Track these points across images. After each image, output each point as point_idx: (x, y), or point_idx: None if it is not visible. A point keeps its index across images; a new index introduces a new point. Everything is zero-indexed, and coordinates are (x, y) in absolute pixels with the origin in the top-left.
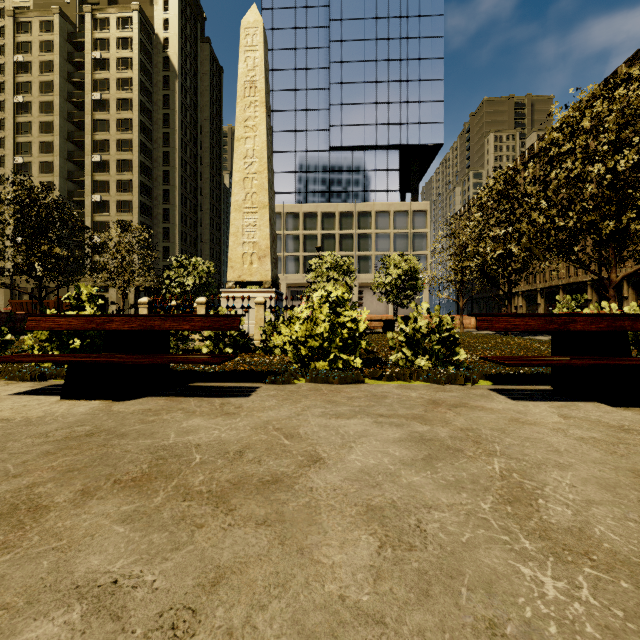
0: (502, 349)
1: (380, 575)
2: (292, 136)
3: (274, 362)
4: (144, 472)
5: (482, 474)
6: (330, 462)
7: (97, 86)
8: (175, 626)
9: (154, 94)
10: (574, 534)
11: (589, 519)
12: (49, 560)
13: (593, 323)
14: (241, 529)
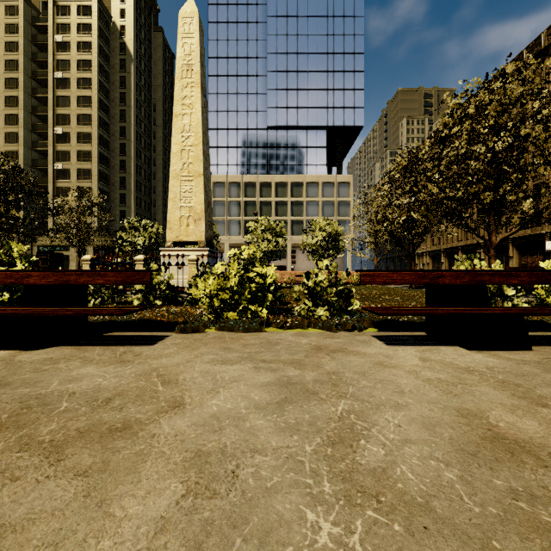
0: (399, 300)
1: (164, 527)
2: (234, 116)
3: (194, 313)
4: None
5: (323, 416)
6: (189, 407)
7: (59, 66)
8: None
9: (112, 75)
10: (376, 475)
11: (397, 459)
12: None
13: (458, 278)
14: (55, 481)
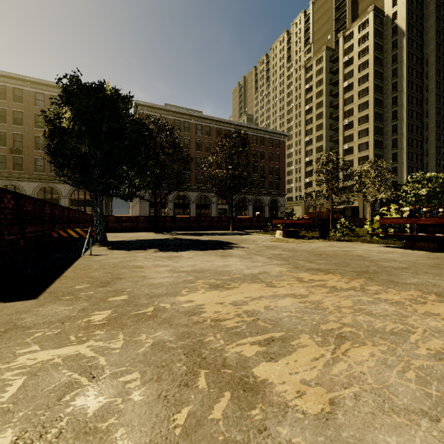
0: None
1: None
2: None
3: None
4: None
5: None
6: None
7: (345, 78)
8: None
9: (384, 60)
10: None
11: None
12: None
13: None
14: None
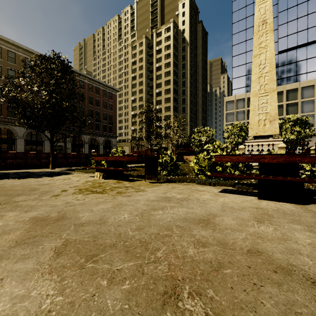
0: None
1: None
2: (251, 53)
3: None
4: None
5: None
6: None
7: (157, 61)
8: None
9: (178, 56)
10: None
11: None
12: None
13: None
14: None
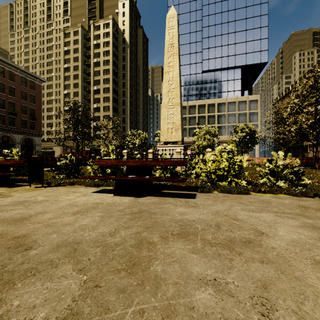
0: None
1: None
2: (183, 68)
3: (195, 181)
4: (180, 231)
5: None
6: (270, 235)
7: (95, 56)
8: (263, 304)
9: (118, 56)
10: None
11: None
12: (176, 266)
13: None
14: (254, 263)
